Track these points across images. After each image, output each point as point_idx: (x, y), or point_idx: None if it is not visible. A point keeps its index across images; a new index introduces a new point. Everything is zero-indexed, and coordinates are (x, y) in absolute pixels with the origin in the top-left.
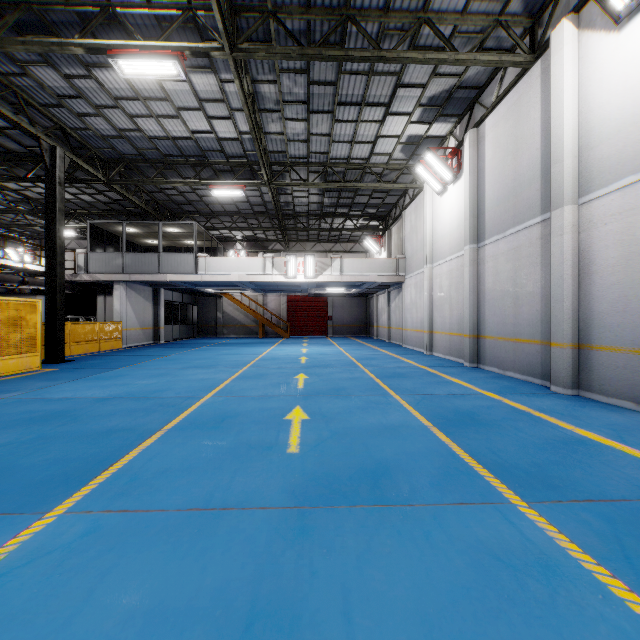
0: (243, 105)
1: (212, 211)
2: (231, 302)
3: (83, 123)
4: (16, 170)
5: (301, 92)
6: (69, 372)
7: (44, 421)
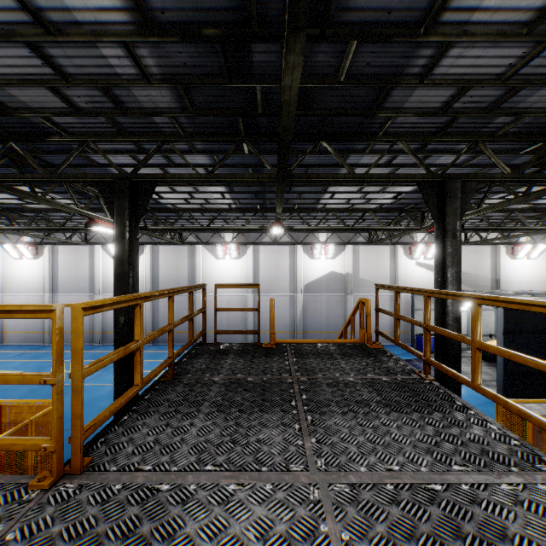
0: None
1: None
2: None
3: None
4: None
5: None
6: None
7: None
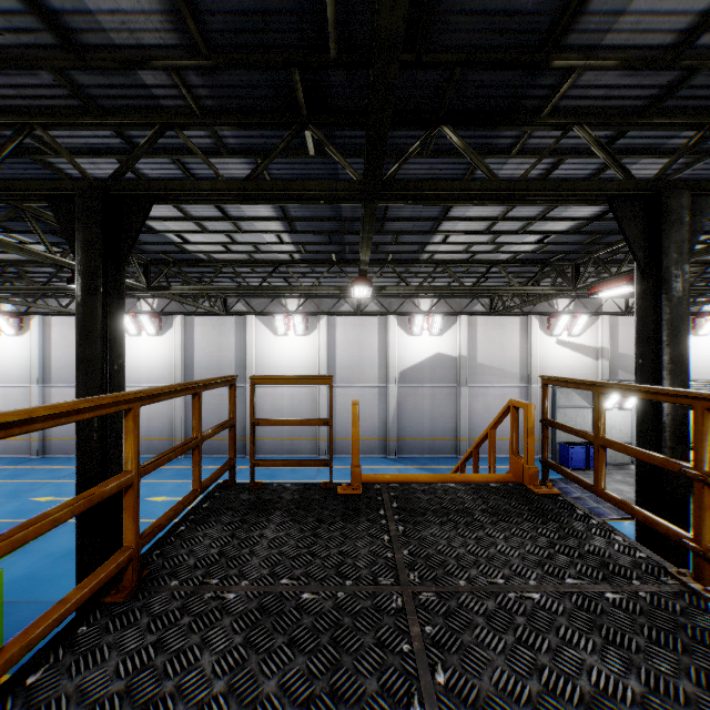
0: None
1: None
2: None
3: None
4: None
5: None
6: None
7: None
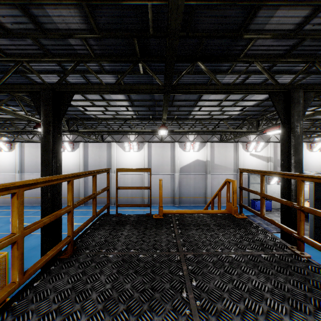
0: None
1: None
2: None
3: None
4: None
5: None
6: None
7: None
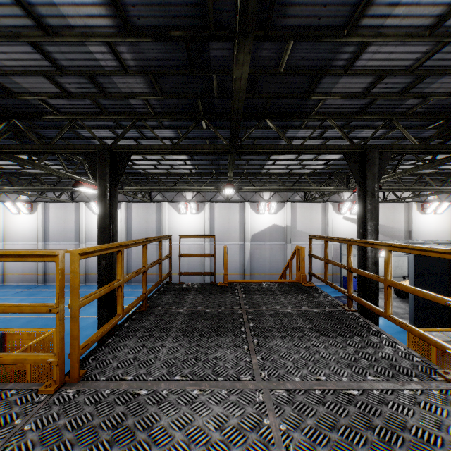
0: None
1: None
2: None
3: None
4: None
5: None
6: None
7: None
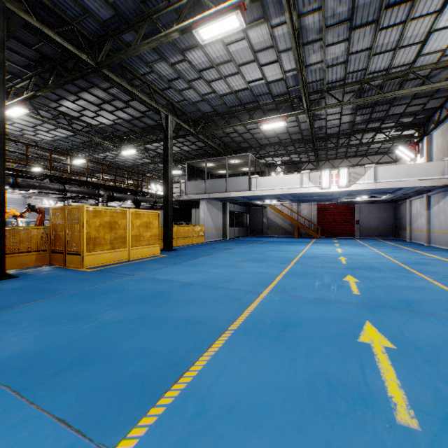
0: (291, 38)
1: (260, 145)
2: (273, 211)
3: (182, 96)
4: (152, 137)
5: (344, 11)
6: (173, 258)
7: (148, 300)
